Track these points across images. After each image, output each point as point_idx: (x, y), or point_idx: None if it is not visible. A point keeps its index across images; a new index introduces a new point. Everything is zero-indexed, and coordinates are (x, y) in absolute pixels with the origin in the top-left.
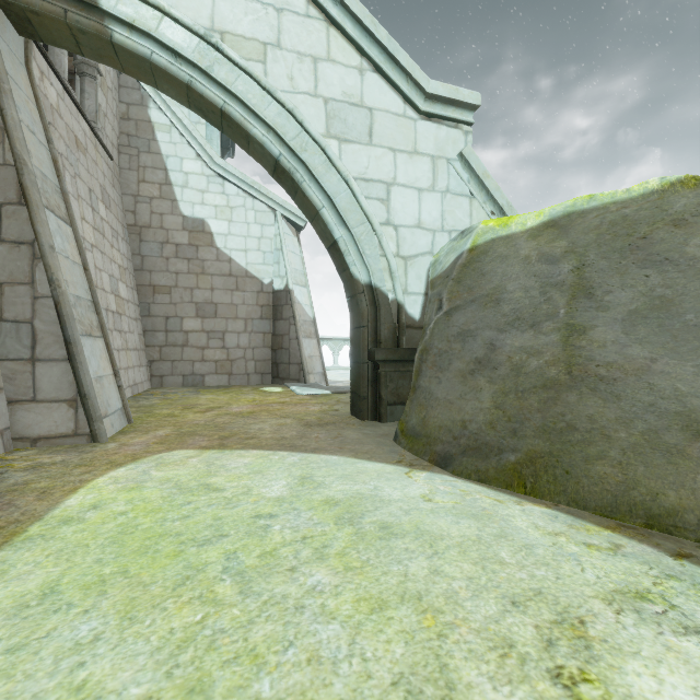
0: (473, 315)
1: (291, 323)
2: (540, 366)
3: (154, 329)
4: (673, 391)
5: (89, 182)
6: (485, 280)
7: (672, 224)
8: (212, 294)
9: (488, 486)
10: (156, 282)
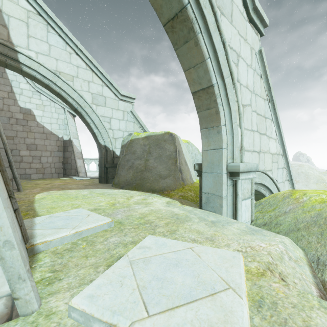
0: (130, 156)
1: (72, 153)
2: (141, 167)
3: None
4: (159, 171)
5: None
6: (133, 148)
7: (164, 141)
8: (35, 140)
9: (129, 190)
10: (6, 134)
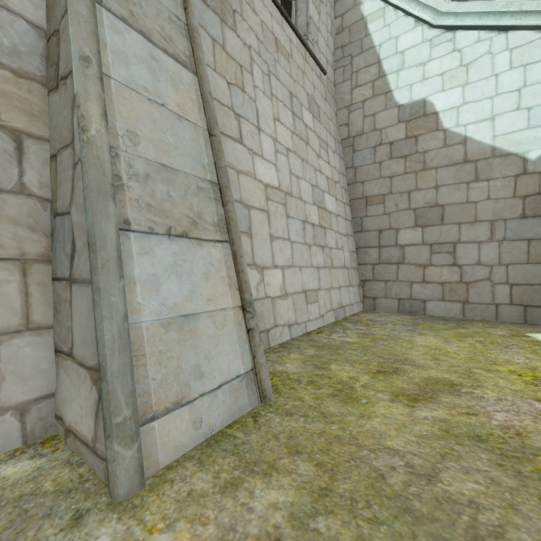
0: None
1: None
2: None
3: (366, 245)
4: None
5: (290, 86)
6: None
7: None
8: (436, 194)
9: None
10: (369, 193)
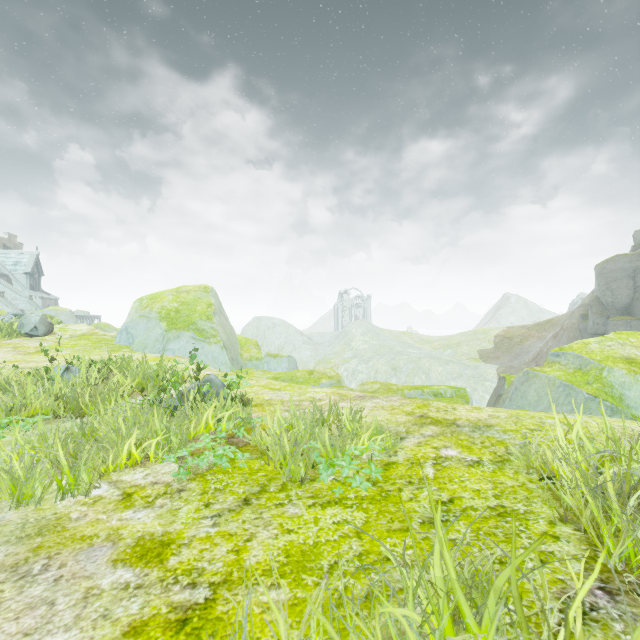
0: None
1: None
2: None
3: None
4: None
5: None
6: None
7: None
8: None
9: None
10: None
